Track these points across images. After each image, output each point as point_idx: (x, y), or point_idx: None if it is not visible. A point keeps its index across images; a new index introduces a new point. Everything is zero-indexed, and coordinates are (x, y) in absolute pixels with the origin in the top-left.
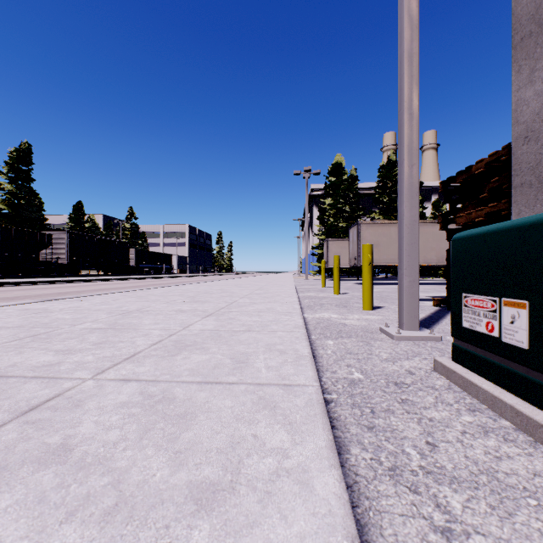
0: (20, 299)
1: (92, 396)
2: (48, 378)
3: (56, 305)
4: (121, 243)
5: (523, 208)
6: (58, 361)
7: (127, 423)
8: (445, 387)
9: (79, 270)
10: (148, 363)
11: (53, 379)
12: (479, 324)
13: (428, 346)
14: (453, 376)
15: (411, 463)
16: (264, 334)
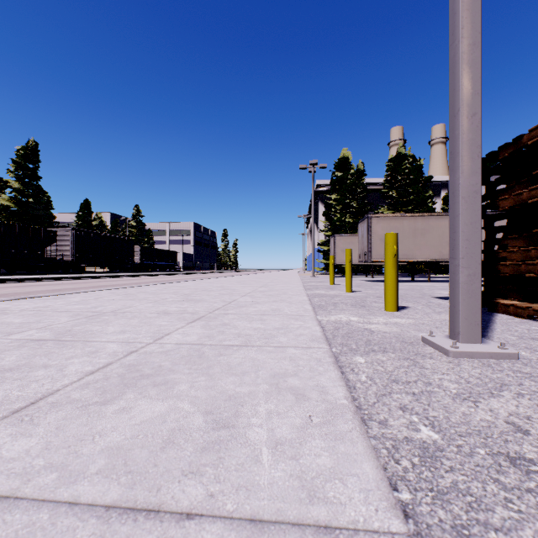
0: (7, 296)
1: None
2: None
3: (22, 305)
4: (126, 240)
5: None
6: None
7: None
8: None
9: (84, 267)
10: (43, 426)
11: None
12: None
13: (507, 369)
14: None
15: None
16: (267, 353)
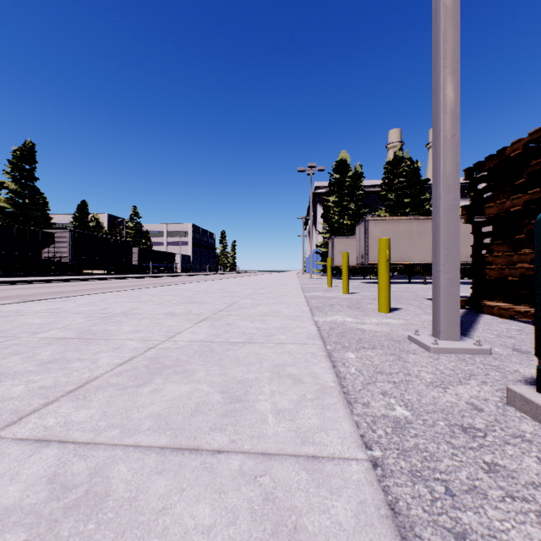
0: (11, 298)
1: None
2: None
3: (34, 307)
4: (124, 242)
5: None
6: None
7: None
8: (540, 437)
9: (81, 268)
10: (96, 401)
11: None
12: None
13: (479, 362)
14: None
15: None
16: (269, 348)
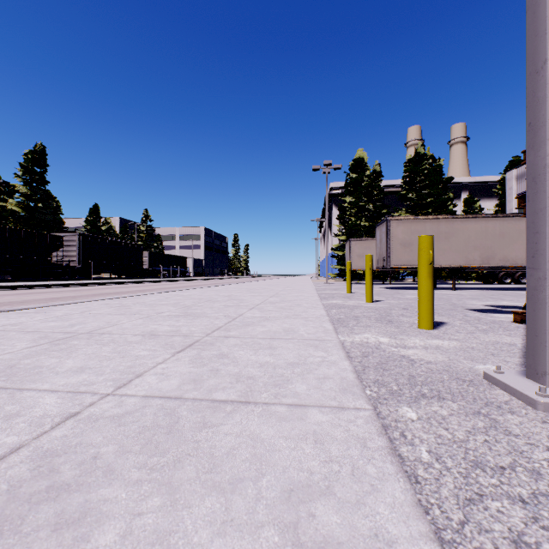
0: None
1: None
2: None
3: None
4: (134, 246)
5: None
6: None
7: None
8: None
9: (91, 273)
10: None
11: None
12: None
13: None
14: None
15: None
16: (278, 422)
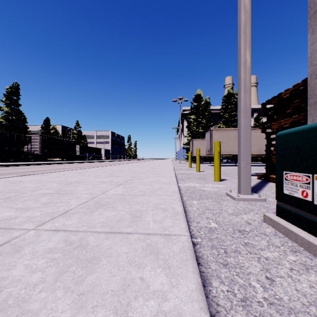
0: (9, 174)
1: (29, 243)
2: (4, 229)
3: (27, 178)
4: (71, 142)
5: (316, 118)
6: (15, 216)
7: (49, 267)
8: (272, 233)
9: (46, 157)
10: (74, 217)
11: (8, 229)
12: (296, 192)
13: (258, 205)
14: (278, 226)
15: (257, 295)
16: (153, 197)
